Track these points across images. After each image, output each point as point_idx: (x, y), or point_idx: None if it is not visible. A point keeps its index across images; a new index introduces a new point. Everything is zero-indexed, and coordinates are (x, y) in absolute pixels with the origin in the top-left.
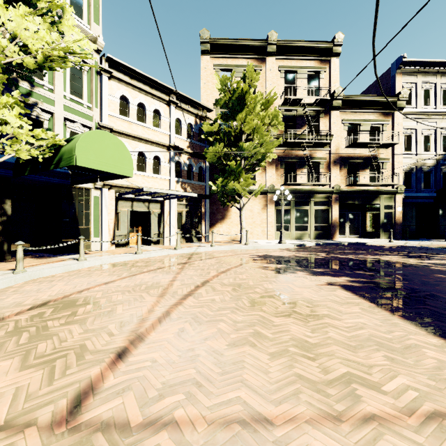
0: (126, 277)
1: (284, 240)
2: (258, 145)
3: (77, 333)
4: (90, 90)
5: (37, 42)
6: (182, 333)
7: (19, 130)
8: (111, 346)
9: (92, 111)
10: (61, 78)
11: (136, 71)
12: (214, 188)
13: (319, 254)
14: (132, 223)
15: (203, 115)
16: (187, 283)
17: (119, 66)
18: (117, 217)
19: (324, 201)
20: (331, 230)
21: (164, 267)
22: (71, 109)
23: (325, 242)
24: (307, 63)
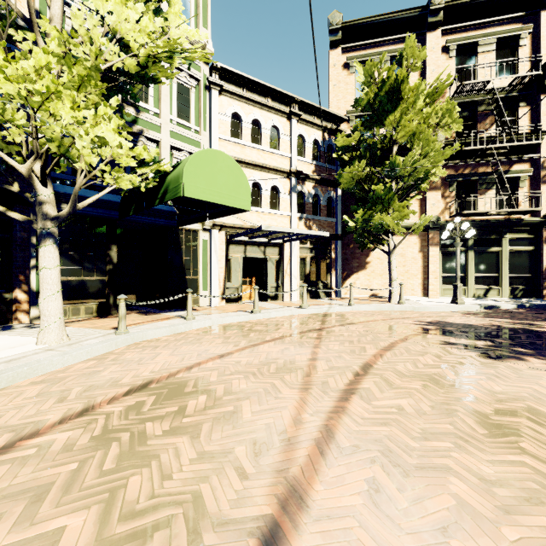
0: (245, 348)
1: (461, 298)
2: (420, 157)
3: (186, 458)
4: (198, 111)
5: (139, 35)
6: (379, 496)
7: (119, 150)
8: (247, 511)
9: (200, 135)
10: (167, 99)
11: (250, 79)
12: (351, 224)
13: (540, 324)
14: (245, 272)
15: (333, 127)
16: (338, 366)
17: (230, 76)
18: (228, 265)
19: (527, 238)
20: (541, 284)
21: (293, 334)
22: (178, 135)
23: (532, 302)
24: (496, 27)
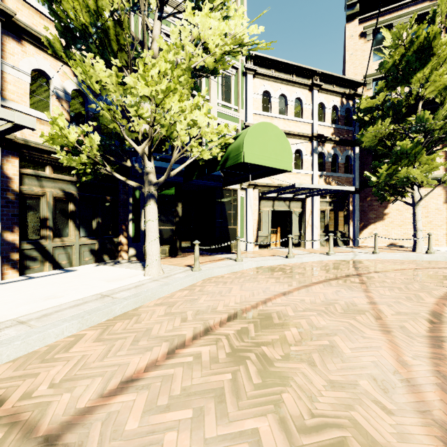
0: (300, 288)
1: None
2: None
3: (319, 384)
4: (237, 93)
5: (217, 37)
6: None
7: (206, 129)
8: None
9: (238, 113)
10: (215, 87)
11: (278, 61)
12: (373, 179)
13: None
14: (271, 223)
15: (350, 92)
16: (403, 311)
17: (262, 61)
18: (259, 217)
19: None
20: None
21: (335, 278)
22: (222, 114)
23: None
24: None
